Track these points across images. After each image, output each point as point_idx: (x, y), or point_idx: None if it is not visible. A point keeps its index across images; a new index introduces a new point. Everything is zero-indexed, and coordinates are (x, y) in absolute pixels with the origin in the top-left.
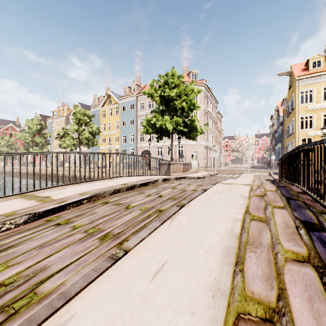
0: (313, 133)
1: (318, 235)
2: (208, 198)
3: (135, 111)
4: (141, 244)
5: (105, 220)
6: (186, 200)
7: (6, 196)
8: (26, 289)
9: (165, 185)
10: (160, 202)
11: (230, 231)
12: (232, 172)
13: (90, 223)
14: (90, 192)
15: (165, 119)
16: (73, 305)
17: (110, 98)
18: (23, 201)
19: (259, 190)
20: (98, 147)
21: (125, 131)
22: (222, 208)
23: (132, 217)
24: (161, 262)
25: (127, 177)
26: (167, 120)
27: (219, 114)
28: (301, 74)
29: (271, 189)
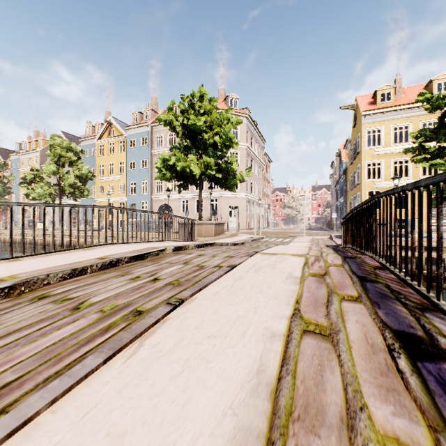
0: (382, 185)
1: (436, 373)
2: (232, 284)
3: (149, 148)
4: (9, 444)
5: (4, 345)
6: (191, 289)
7: None
8: None
9: (175, 257)
10: (148, 292)
11: (257, 371)
12: (283, 235)
13: None
14: (20, 276)
15: (190, 159)
16: None
17: (111, 126)
18: None
19: (317, 264)
20: (93, 200)
21: (134, 177)
22: (252, 306)
23: (70, 333)
24: None
25: (117, 245)
26: (192, 161)
27: (267, 157)
28: (368, 108)
29: (335, 263)
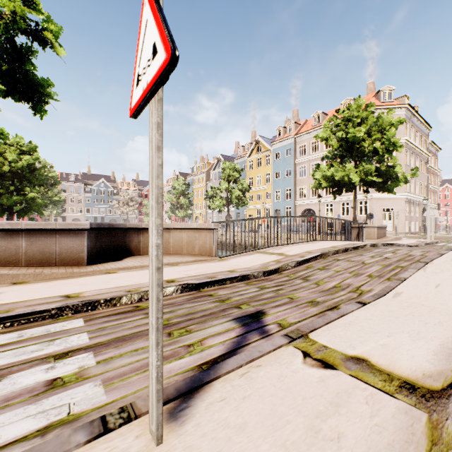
0: None
1: None
2: (450, 260)
3: (292, 158)
4: (411, 278)
5: (356, 269)
6: (427, 259)
7: (246, 252)
8: (353, 288)
9: (378, 250)
10: (392, 261)
11: None
12: None
13: (345, 270)
14: (313, 252)
15: (348, 168)
16: (397, 290)
17: (258, 144)
18: (267, 255)
19: None
20: (243, 207)
21: (279, 185)
22: None
23: (377, 269)
24: (435, 284)
25: (322, 241)
26: (350, 170)
27: (434, 145)
28: None
29: None
